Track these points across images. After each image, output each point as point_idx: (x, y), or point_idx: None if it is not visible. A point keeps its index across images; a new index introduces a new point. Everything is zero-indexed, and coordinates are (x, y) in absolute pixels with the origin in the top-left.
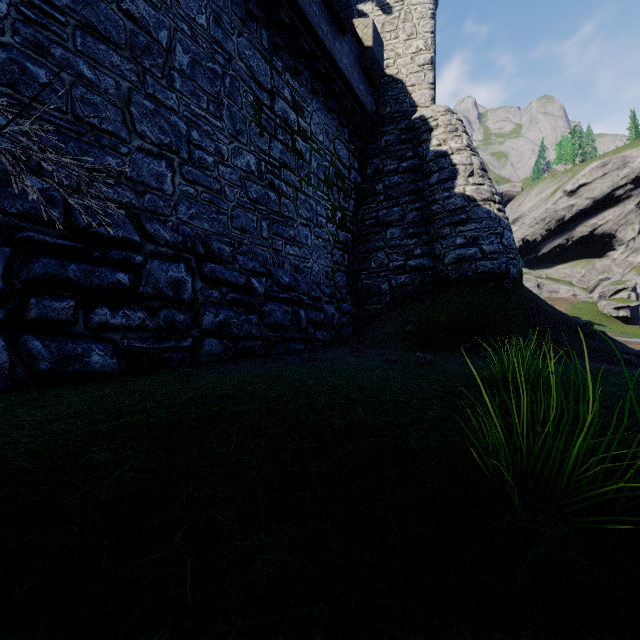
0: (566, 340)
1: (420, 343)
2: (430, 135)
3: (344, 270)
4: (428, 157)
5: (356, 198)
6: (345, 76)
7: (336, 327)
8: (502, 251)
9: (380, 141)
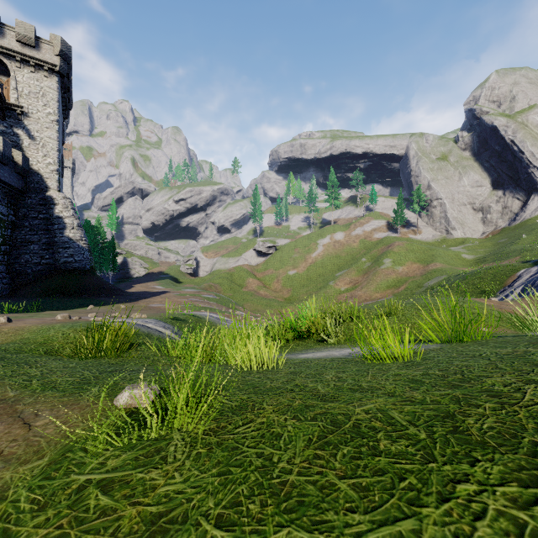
0: (94, 291)
1: (42, 295)
2: (55, 207)
3: (5, 263)
4: (54, 217)
5: (12, 228)
6: (6, 182)
7: (1, 290)
8: (84, 260)
9: (28, 201)
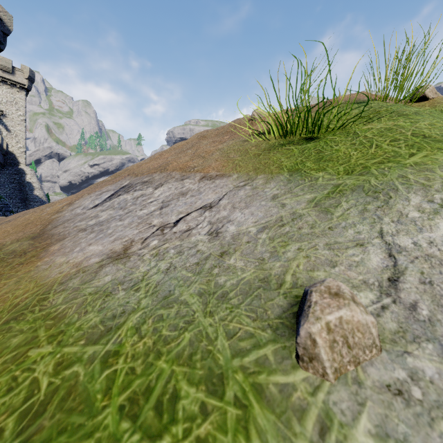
0: None
1: None
2: (26, 176)
3: None
4: (25, 182)
5: None
6: None
7: None
8: None
9: (6, 171)
